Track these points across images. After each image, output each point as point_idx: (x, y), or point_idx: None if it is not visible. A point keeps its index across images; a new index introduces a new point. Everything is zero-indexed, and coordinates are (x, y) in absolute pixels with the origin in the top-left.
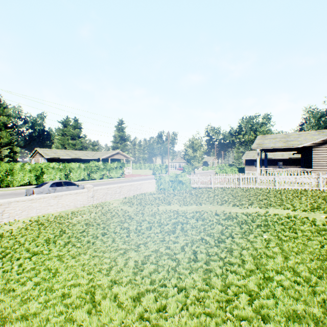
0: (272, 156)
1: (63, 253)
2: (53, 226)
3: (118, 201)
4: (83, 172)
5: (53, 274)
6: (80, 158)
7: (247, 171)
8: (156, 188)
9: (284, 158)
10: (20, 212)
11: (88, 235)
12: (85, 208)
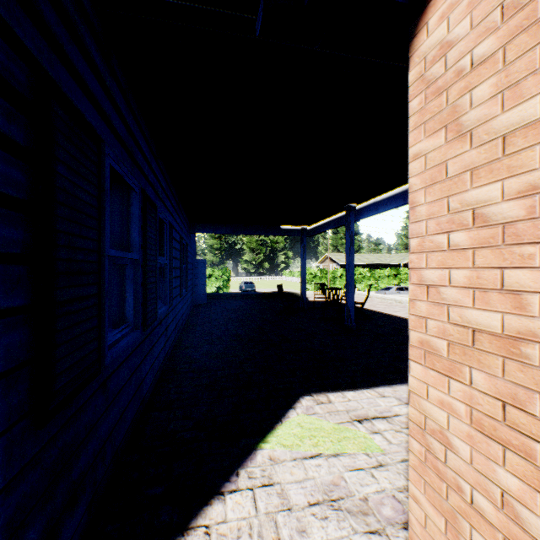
0: None
1: None
2: None
3: None
4: (391, 281)
5: None
6: (373, 263)
7: None
8: None
9: None
10: None
11: None
12: None
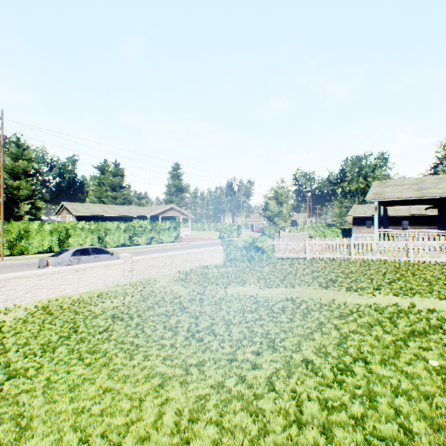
0: (392, 211)
1: (58, 377)
2: (66, 317)
3: (168, 277)
4: (123, 235)
5: (18, 435)
6: (120, 215)
7: (354, 234)
8: (224, 258)
9: (412, 215)
10: (22, 293)
11: (109, 340)
12: (119, 288)
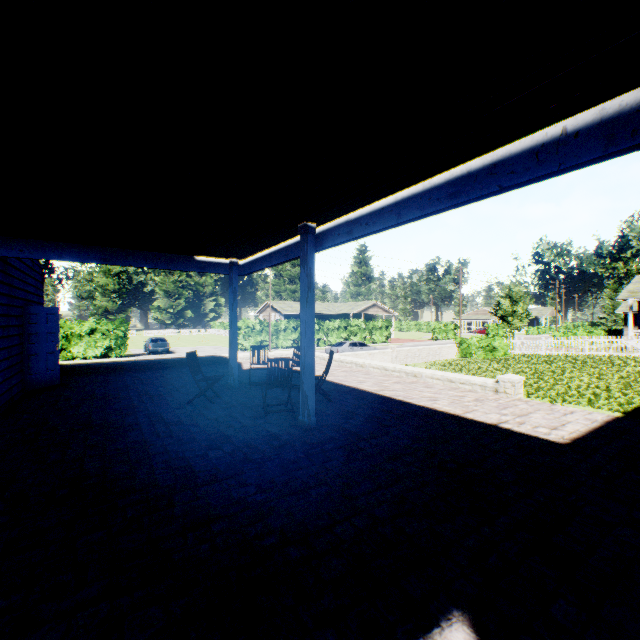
0: None
1: None
2: None
3: (421, 364)
4: (341, 334)
5: None
6: (322, 313)
7: None
8: (457, 355)
9: None
10: None
11: None
12: None
